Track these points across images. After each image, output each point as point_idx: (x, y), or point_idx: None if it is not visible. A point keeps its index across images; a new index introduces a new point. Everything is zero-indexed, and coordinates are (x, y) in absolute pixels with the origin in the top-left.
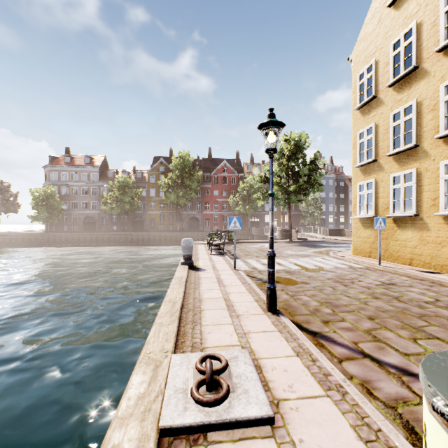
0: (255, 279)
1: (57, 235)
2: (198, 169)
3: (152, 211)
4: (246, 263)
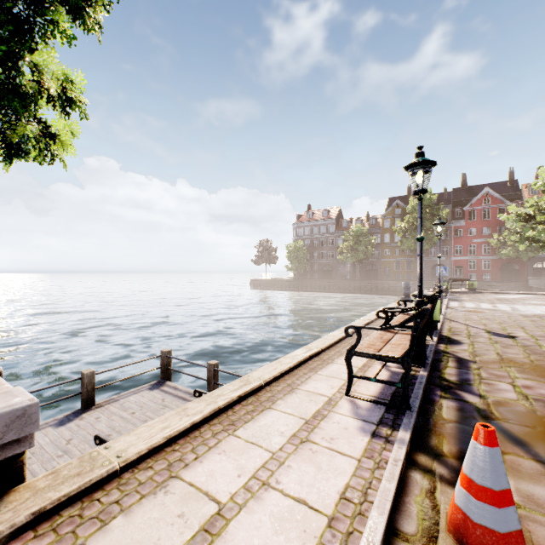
0: (452, 309)
1: (304, 282)
2: (444, 204)
3: (387, 258)
4: (460, 304)
